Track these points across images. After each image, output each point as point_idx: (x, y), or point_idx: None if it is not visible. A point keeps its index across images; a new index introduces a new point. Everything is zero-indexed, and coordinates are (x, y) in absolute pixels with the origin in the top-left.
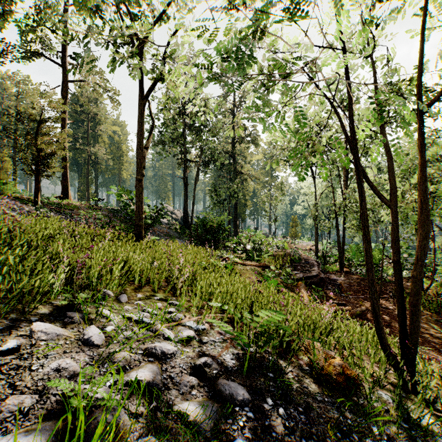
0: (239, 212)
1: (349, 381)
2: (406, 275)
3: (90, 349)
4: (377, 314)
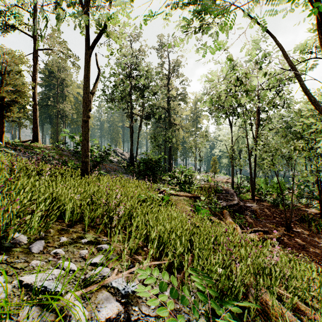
0: (172, 154)
1: None
2: (305, 202)
3: None
4: None
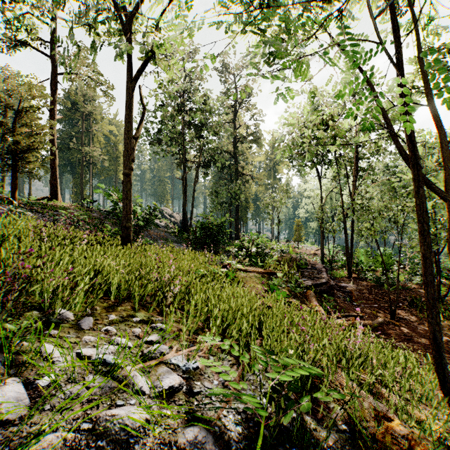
0: (240, 215)
1: None
2: (419, 281)
3: None
4: (439, 346)
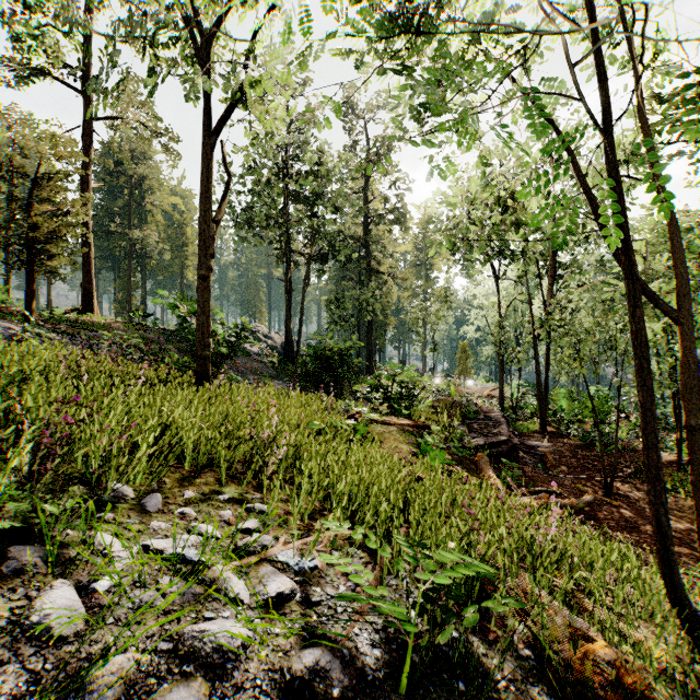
0: (375, 335)
1: (632, 698)
2: None
3: (39, 651)
4: (666, 537)
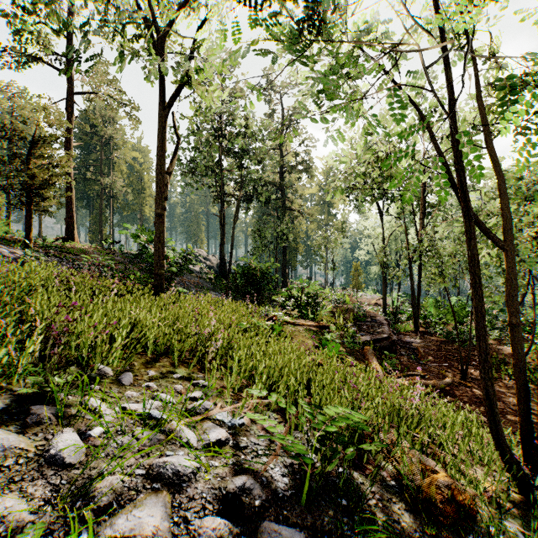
0: (288, 258)
1: (462, 511)
2: (497, 336)
3: (56, 473)
4: (492, 402)
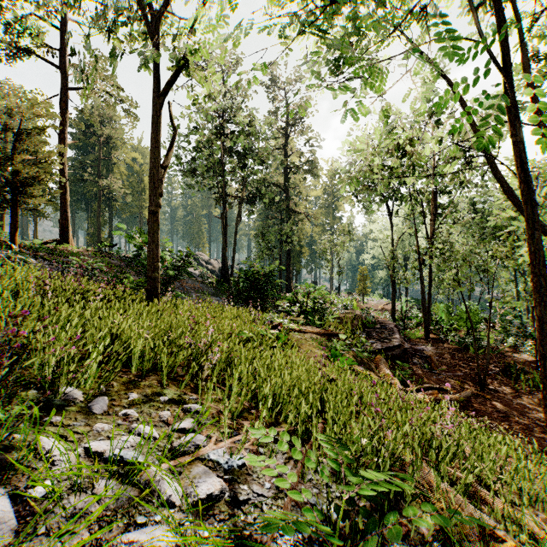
0: (292, 262)
1: None
2: (512, 343)
3: None
4: None
